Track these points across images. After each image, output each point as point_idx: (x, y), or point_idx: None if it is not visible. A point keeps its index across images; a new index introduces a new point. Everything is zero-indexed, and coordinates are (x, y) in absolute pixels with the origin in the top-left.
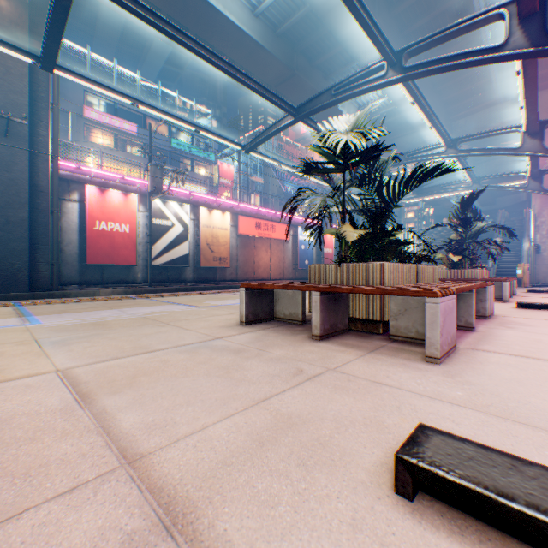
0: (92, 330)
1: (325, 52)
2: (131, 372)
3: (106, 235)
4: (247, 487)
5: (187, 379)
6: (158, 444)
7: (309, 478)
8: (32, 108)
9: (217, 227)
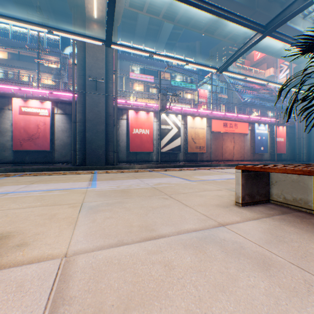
0: (118, 197)
1: None
2: (125, 288)
3: (138, 136)
4: None
5: None
6: None
7: None
8: (106, 75)
9: (197, 127)
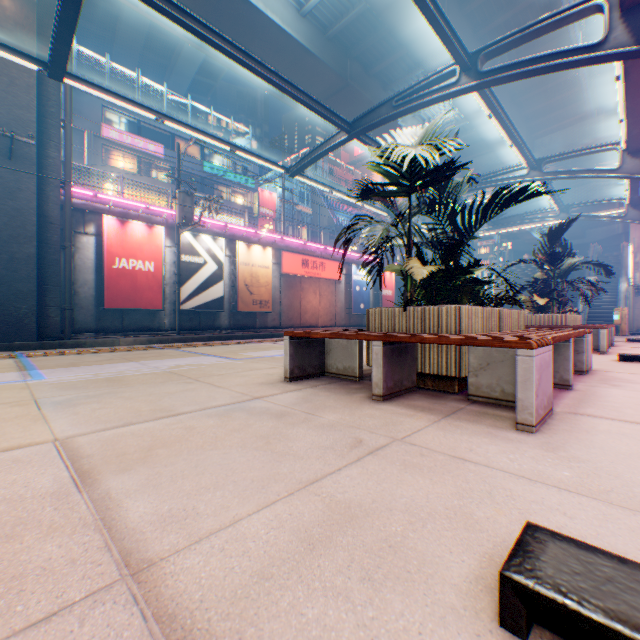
0: (104, 387)
1: (384, 58)
2: (147, 443)
3: (127, 275)
4: (291, 615)
5: (217, 452)
6: (174, 546)
7: (378, 600)
8: (40, 125)
9: (256, 265)
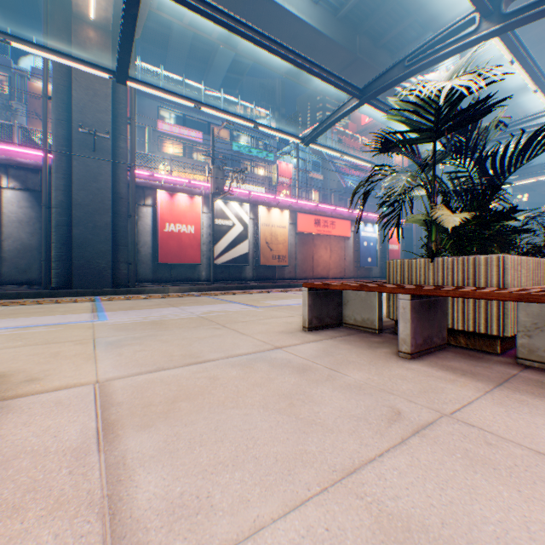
0: (148, 329)
1: (392, 28)
2: (172, 393)
3: (174, 236)
4: None
5: (237, 412)
6: None
7: None
8: (114, 124)
9: (275, 225)
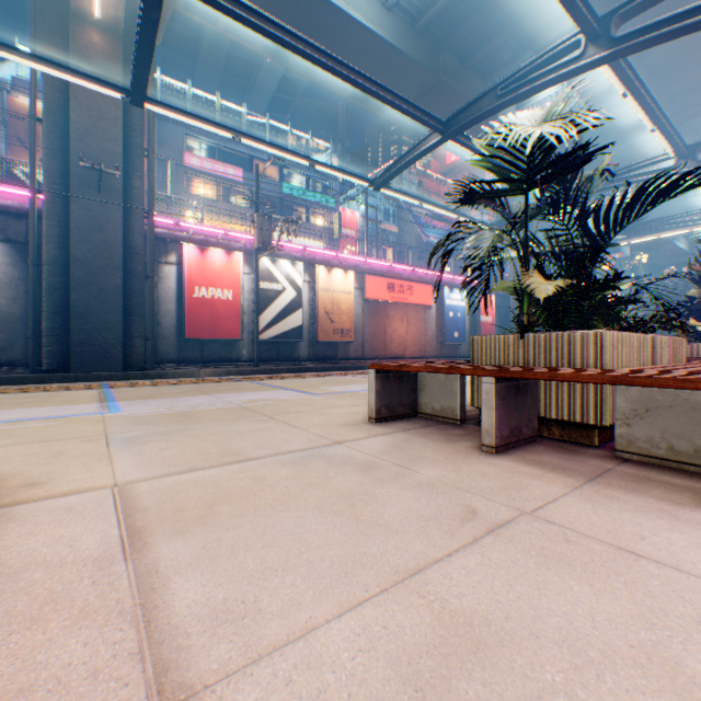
0: (175, 423)
1: (484, 45)
2: (209, 496)
3: (206, 304)
4: None
5: (288, 515)
6: (223, 665)
7: None
8: (126, 157)
9: (337, 290)
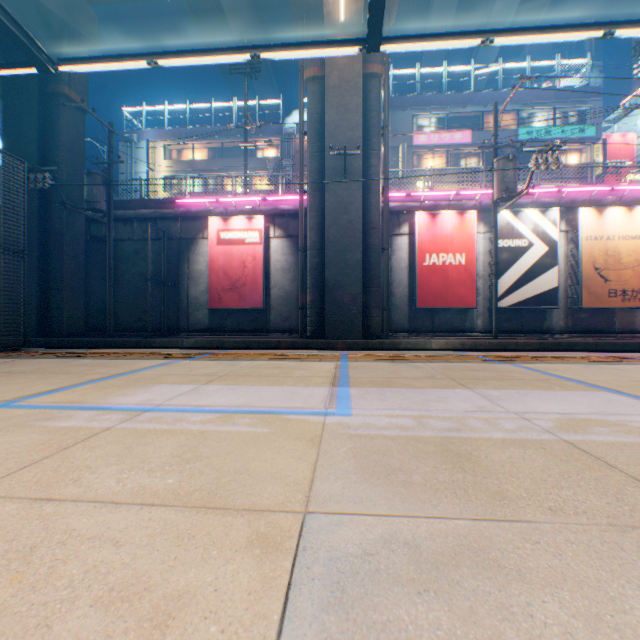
0: (444, 494)
1: None
2: None
3: (436, 271)
4: None
5: None
6: None
7: None
8: (364, 140)
9: (612, 236)
